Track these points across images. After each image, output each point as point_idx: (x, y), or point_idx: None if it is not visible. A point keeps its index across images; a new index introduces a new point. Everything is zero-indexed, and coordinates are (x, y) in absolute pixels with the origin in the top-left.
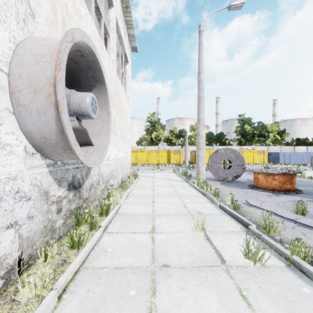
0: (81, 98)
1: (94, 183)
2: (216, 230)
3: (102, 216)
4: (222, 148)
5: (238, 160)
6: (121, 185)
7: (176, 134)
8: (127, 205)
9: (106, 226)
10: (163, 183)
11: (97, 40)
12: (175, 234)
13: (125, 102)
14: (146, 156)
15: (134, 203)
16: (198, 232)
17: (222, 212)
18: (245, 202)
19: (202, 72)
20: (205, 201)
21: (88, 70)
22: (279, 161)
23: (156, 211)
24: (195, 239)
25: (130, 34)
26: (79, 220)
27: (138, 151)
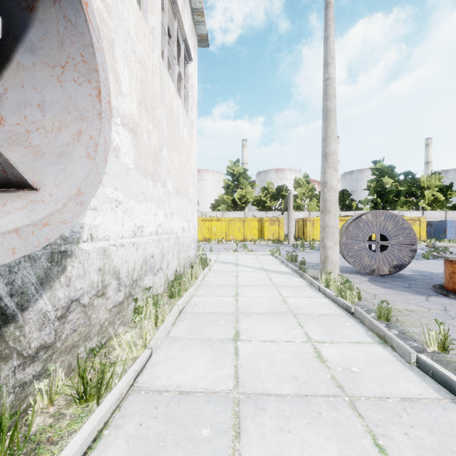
0: None
1: (84, 295)
2: None
3: (87, 401)
4: (369, 212)
5: (402, 235)
6: (169, 286)
7: (273, 193)
8: (171, 351)
9: None
10: (255, 277)
11: None
12: None
13: (186, 129)
14: (226, 227)
15: (188, 342)
16: None
17: (437, 388)
18: None
19: (332, 61)
20: (364, 337)
21: None
22: (446, 235)
23: (245, 375)
24: None
25: (195, 9)
26: None
27: (212, 219)
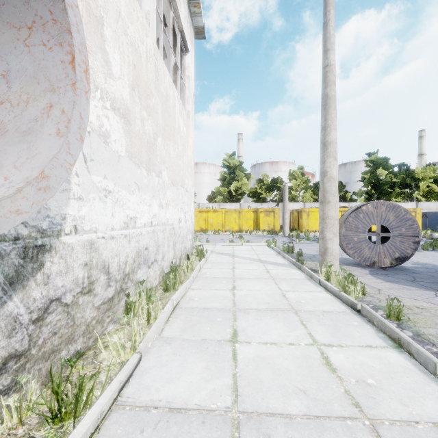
0: None
1: (66, 293)
2: None
3: (63, 420)
4: (370, 203)
5: (404, 226)
6: (164, 280)
7: (268, 185)
8: (162, 355)
9: None
10: (252, 269)
11: None
12: None
13: (182, 119)
14: (222, 218)
15: (182, 344)
16: None
17: None
18: None
19: (332, 47)
20: (376, 340)
21: None
22: None
23: (245, 388)
24: None
25: None
26: None
27: (209, 210)
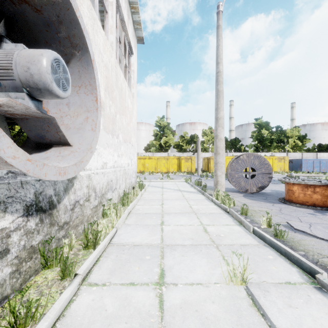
0: (32, 56)
1: (81, 199)
2: (262, 280)
3: (89, 249)
4: (244, 154)
5: (263, 168)
6: (121, 199)
7: (187, 140)
8: (127, 229)
9: (90, 270)
10: (174, 195)
11: (86, 5)
12: (197, 290)
13: (129, 100)
14: (155, 163)
15: (136, 226)
16: (236, 287)
17: (259, 241)
18: (284, 224)
19: (221, 61)
20: (231, 223)
21: (59, 26)
22: (301, 168)
23: (166, 238)
24: (235, 306)
25: (135, 21)
26: (49, 260)
27: (145, 158)
